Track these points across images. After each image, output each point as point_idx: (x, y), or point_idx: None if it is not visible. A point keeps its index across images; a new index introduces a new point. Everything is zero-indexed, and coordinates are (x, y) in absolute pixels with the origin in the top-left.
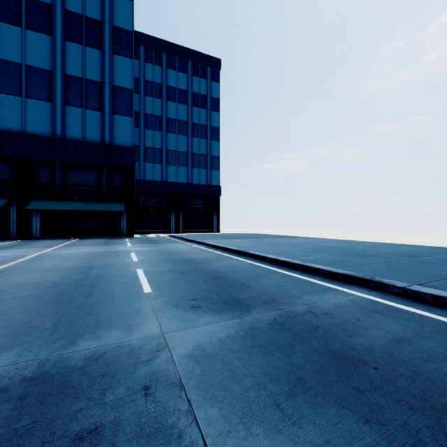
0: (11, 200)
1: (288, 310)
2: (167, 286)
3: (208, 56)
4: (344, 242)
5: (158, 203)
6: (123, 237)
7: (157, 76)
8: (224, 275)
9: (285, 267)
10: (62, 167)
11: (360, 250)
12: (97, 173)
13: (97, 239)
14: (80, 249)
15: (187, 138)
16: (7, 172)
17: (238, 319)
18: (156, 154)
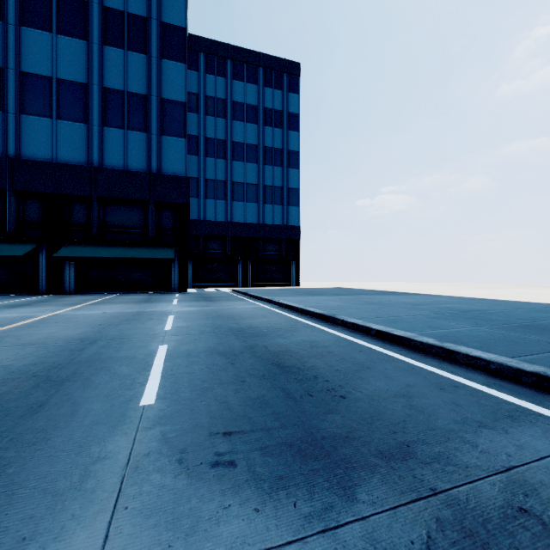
0: (40, 246)
1: (454, 497)
2: (189, 387)
3: (284, 61)
4: (486, 303)
5: (221, 249)
6: (173, 292)
7: (220, 90)
8: (298, 364)
9: (405, 349)
10: (100, 205)
11: (525, 317)
12: (142, 211)
13: (140, 295)
14: (108, 309)
15: (257, 167)
16: (36, 212)
17: (322, 535)
18: (218, 188)
